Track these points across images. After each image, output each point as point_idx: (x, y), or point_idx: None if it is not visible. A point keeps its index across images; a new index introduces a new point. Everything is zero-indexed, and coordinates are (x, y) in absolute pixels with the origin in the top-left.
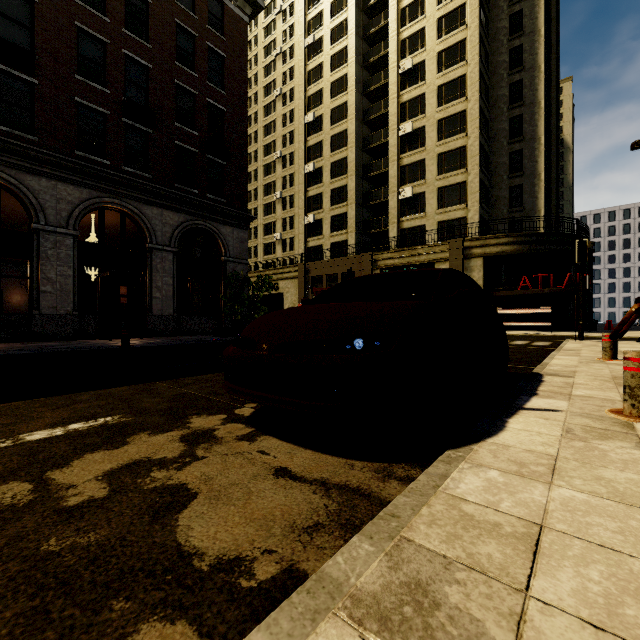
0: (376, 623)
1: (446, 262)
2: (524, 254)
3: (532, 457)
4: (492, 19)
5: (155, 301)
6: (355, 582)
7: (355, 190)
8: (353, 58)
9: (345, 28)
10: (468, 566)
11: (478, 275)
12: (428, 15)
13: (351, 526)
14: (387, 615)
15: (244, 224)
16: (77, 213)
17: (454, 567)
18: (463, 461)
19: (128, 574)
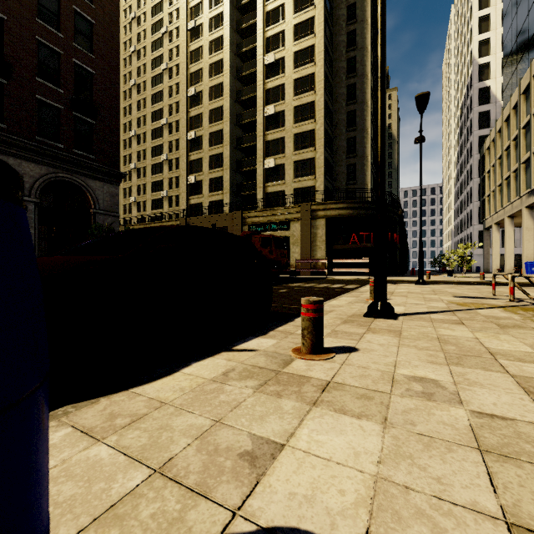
0: None
1: (299, 221)
2: (354, 217)
3: (140, 407)
4: (335, 33)
5: None
6: None
7: (229, 158)
8: (228, 46)
9: (221, 20)
10: None
11: (322, 232)
12: (287, 21)
13: None
14: None
15: (115, 180)
16: None
17: None
18: (56, 419)
19: None
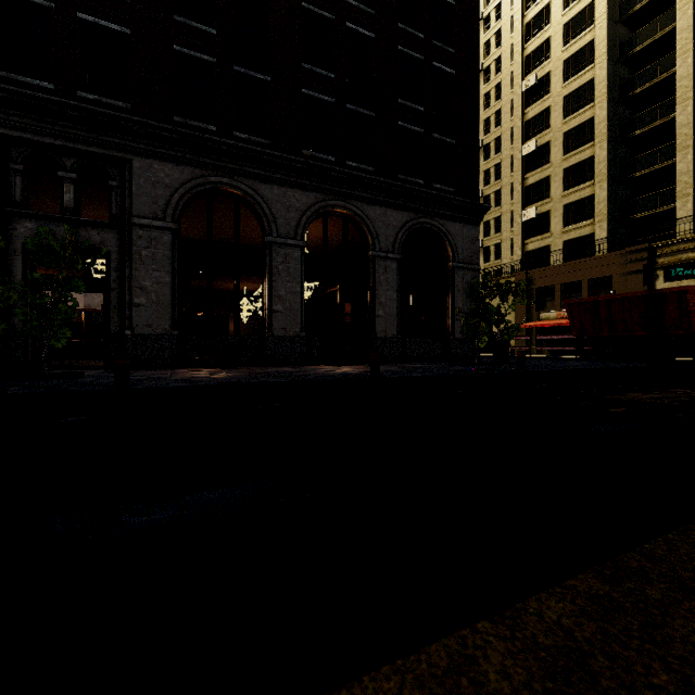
0: None
1: None
2: None
3: None
4: None
5: (378, 320)
6: None
7: (607, 161)
8: None
9: None
10: None
11: None
12: None
13: None
14: None
15: (475, 218)
16: (304, 221)
17: None
18: None
19: None
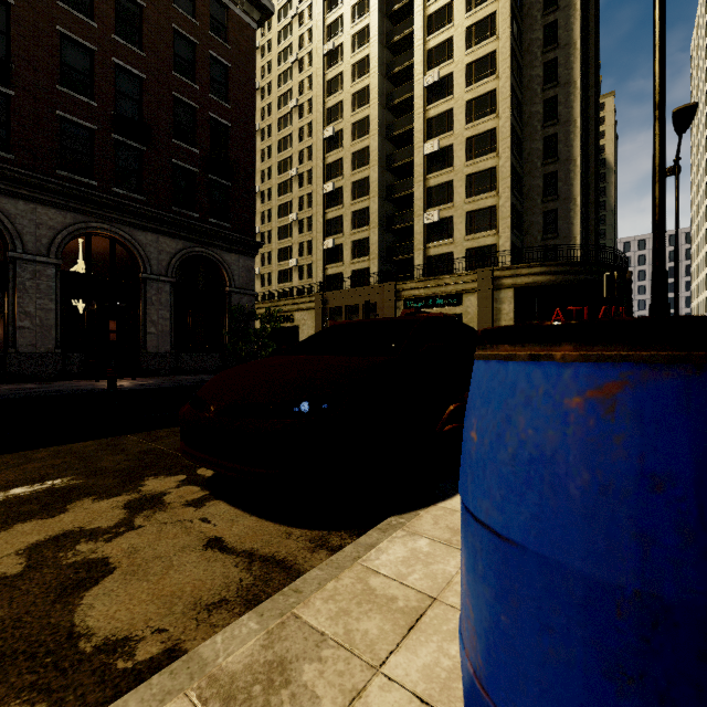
0: (220, 702)
1: (475, 293)
2: (557, 285)
3: None
4: (525, 29)
5: (150, 337)
6: (222, 662)
7: (378, 213)
8: (376, 68)
9: (367, 35)
10: (339, 643)
11: (509, 307)
12: (456, 23)
13: (255, 602)
14: (235, 694)
15: (251, 251)
16: (60, 240)
17: (325, 644)
18: (400, 529)
19: (9, 657)
